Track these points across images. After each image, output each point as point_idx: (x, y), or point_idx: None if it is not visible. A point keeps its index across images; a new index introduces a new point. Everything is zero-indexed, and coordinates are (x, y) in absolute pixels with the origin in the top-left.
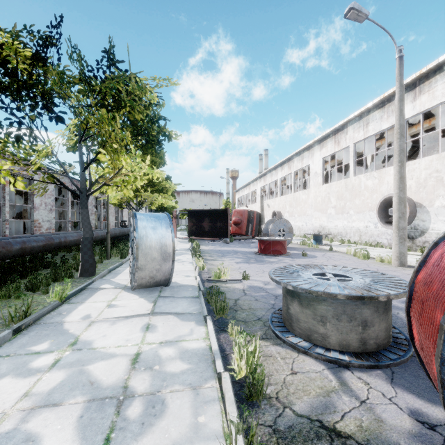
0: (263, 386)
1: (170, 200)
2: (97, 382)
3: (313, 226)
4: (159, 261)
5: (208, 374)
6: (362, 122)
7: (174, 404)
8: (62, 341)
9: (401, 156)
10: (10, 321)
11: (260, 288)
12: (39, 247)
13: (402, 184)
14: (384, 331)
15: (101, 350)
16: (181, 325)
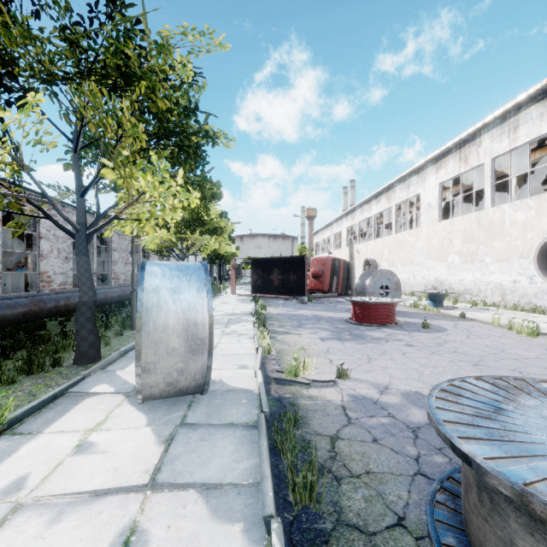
0: None
1: (228, 245)
2: None
3: (425, 279)
4: (183, 355)
5: None
6: (507, 125)
7: None
8: None
9: None
10: None
11: (374, 402)
12: (17, 316)
13: None
14: None
15: None
16: (207, 541)
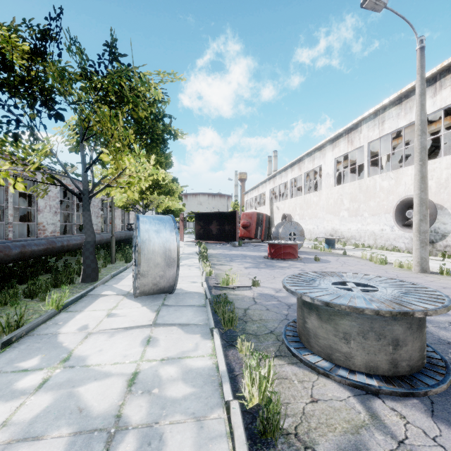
0: (279, 420)
1: (177, 203)
2: (87, 409)
3: (325, 229)
4: (163, 267)
5: (214, 400)
6: (377, 120)
7: (174, 440)
8: (53, 356)
9: (422, 154)
10: (1, 332)
11: (271, 296)
12: (40, 251)
13: (424, 184)
14: (418, 351)
15: (95, 367)
16: (185, 339)
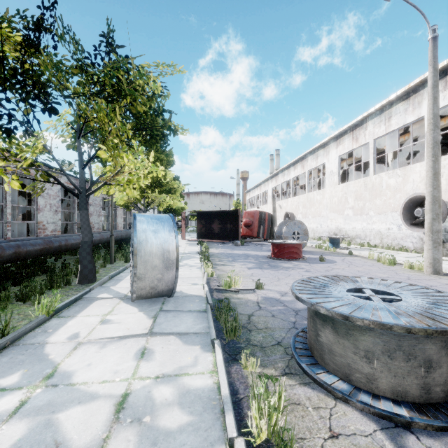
0: None
1: (179, 201)
2: (65, 444)
3: (329, 228)
4: (161, 270)
5: (215, 434)
6: (384, 115)
7: None
8: (36, 372)
9: (435, 149)
10: None
11: (276, 300)
12: (36, 251)
13: (437, 181)
14: None
15: (80, 387)
16: (183, 351)
